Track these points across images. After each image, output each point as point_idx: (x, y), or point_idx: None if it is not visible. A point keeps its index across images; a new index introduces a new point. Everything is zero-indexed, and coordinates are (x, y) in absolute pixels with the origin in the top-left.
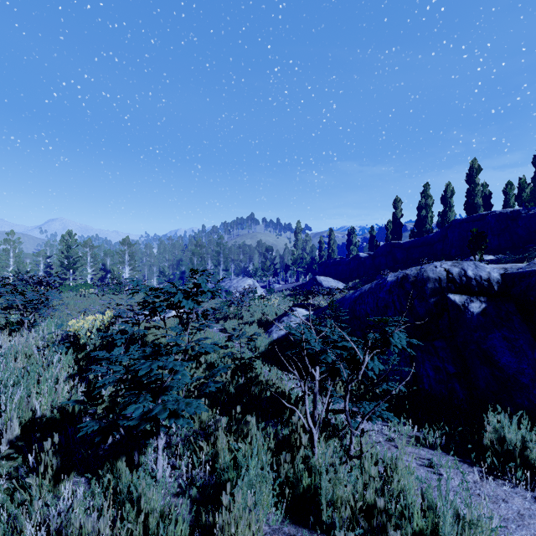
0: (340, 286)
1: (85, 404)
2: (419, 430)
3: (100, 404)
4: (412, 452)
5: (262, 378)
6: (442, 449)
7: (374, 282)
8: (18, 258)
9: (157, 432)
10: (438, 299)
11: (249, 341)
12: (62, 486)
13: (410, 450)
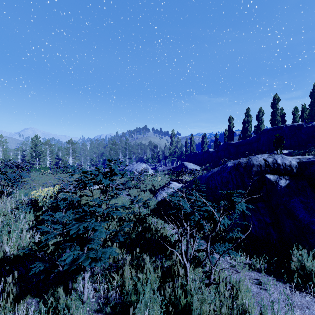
0: (197, 168)
1: (35, 251)
2: (249, 259)
3: (46, 250)
4: (247, 274)
5: (152, 227)
6: (265, 272)
7: (220, 167)
8: (5, 151)
9: (84, 269)
10: (259, 177)
11: (144, 204)
12: (16, 312)
13: (245, 273)
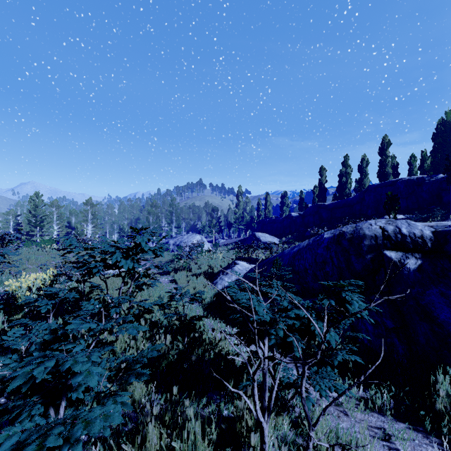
0: (275, 241)
1: None
2: (364, 390)
3: None
4: (362, 420)
5: (206, 337)
6: (391, 413)
7: (311, 239)
8: None
9: (60, 445)
10: (374, 255)
11: (192, 300)
12: None
13: (360, 417)
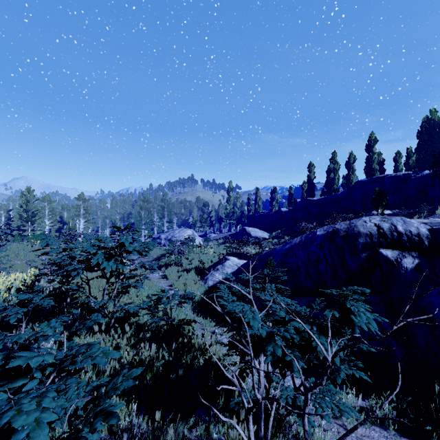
0: (265, 236)
1: None
2: (362, 398)
3: None
4: (363, 435)
5: (195, 341)
6: (394, 427)
7: (304, 236)
8: None
9: None
10: (370, 254)
11: (180, 303)
12: None
13: (361, 432)
